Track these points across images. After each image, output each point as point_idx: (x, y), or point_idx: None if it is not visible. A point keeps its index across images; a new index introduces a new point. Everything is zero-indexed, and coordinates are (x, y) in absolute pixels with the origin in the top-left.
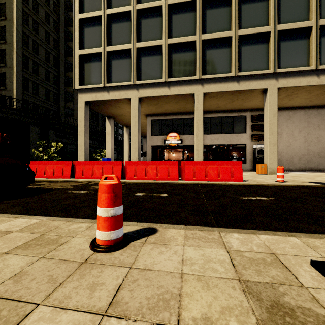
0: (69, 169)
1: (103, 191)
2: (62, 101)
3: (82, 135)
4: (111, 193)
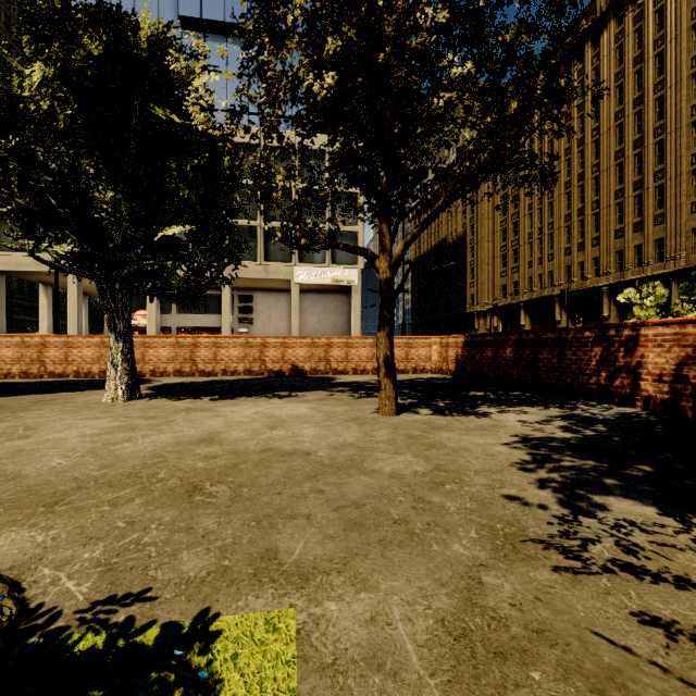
0: None
1: None
2: None
3: None
4: None
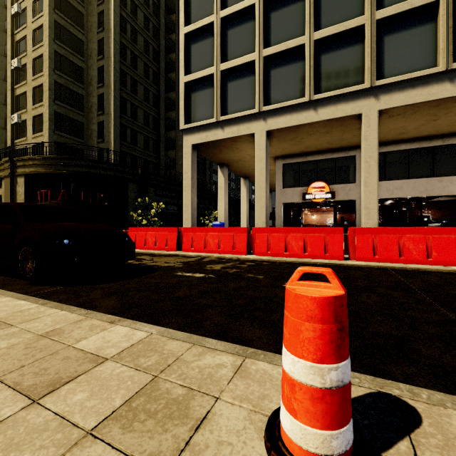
0: (174, 239)
1: (307, 314)
2: (163, 149)
3: (188, 192)
4: (330, 322)
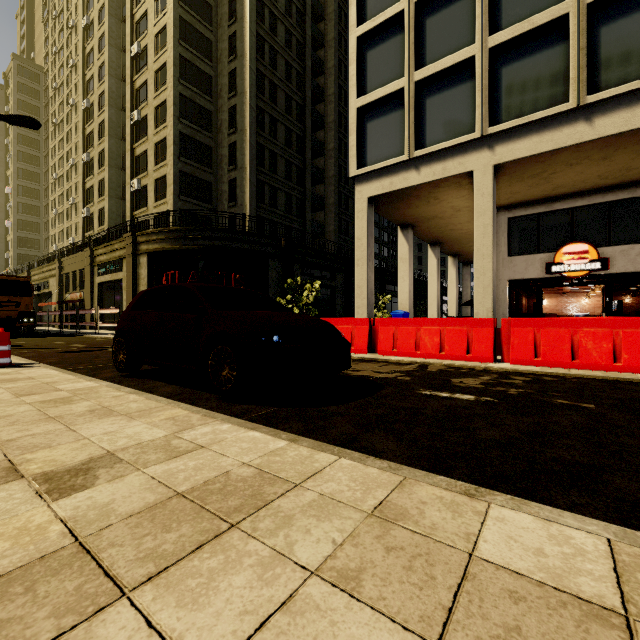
0: (364, 335)
1: None
2: (309, 211)
3: (362, 267)
4: None
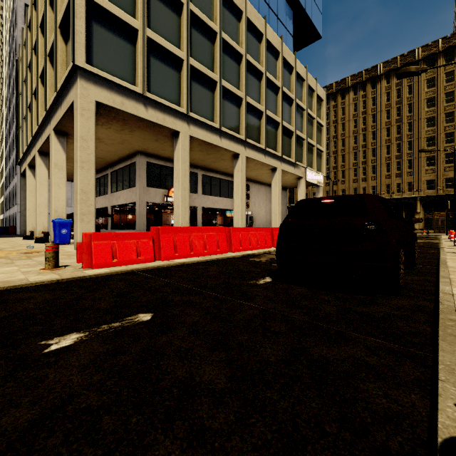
0: (224, 239)
1: None
2: None
3: (88, 171)
4: None
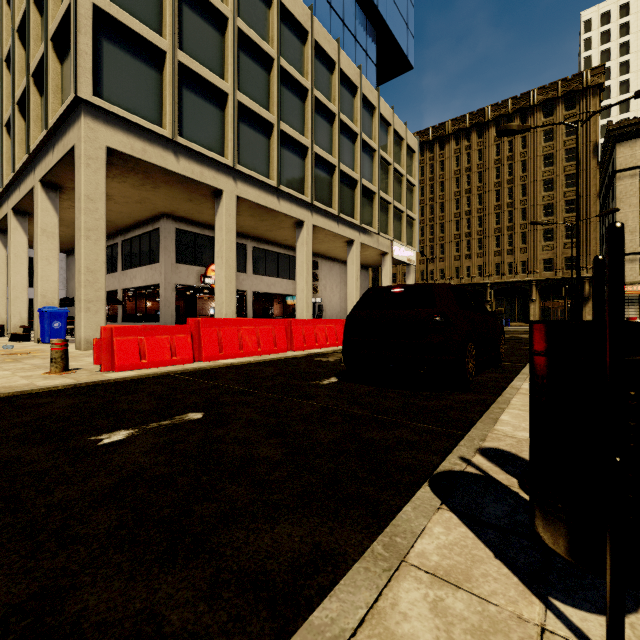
0: (284, 335)
1: None
2: None
3: (96, 242)
4: None
